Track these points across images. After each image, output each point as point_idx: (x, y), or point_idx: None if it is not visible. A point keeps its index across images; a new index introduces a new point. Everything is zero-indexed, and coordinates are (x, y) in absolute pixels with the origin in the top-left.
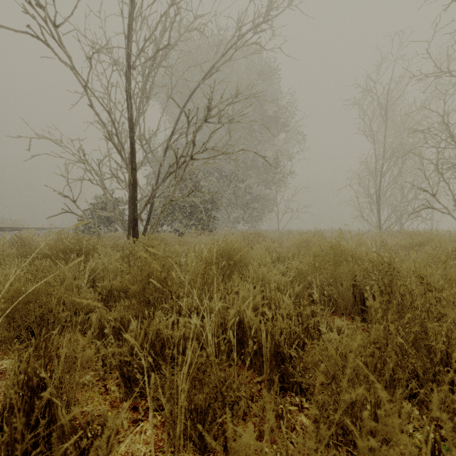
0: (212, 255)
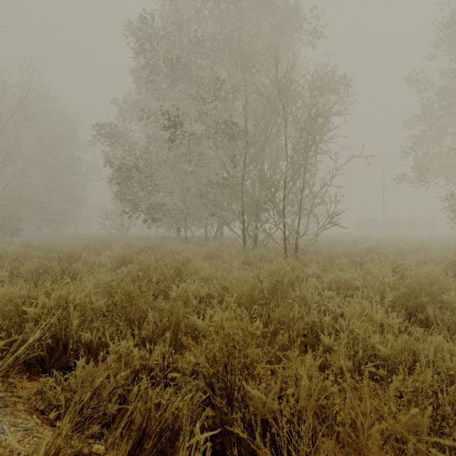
0: (23, 242)
